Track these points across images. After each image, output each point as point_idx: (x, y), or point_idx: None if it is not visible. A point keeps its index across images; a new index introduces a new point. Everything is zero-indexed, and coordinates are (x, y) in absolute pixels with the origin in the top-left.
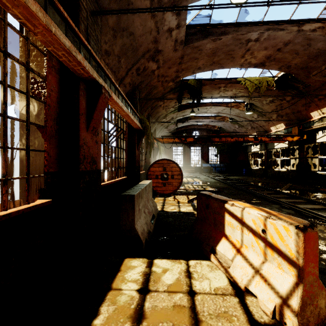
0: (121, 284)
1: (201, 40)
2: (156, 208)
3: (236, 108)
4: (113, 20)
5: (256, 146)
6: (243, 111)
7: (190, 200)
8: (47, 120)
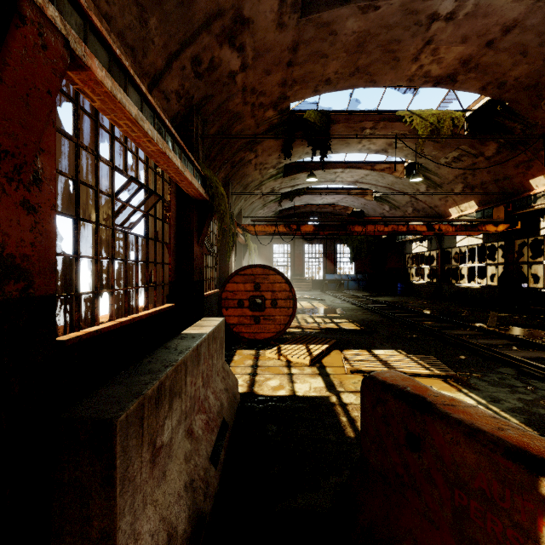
0: None
1: (338, 7)
2: (234, 392)
3: (388, 173)
4: None
5: (421, 244)
6: (401, 178)
7: (315, 358)
8: None
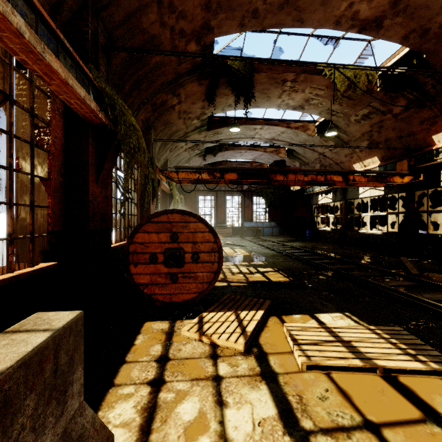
0: None
1: None
2: None
3: (302, 130)
4: None
5: (326, 196)
6: (313, 136)
7: (250, 336)
8: None
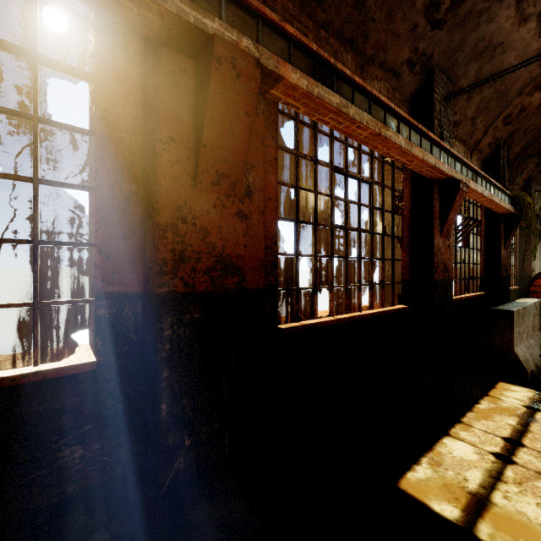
0: (500, 396)
1: None
2: None
3: None
4: (468, 82)
5: None
6: None
7: None
8: (404, 231)
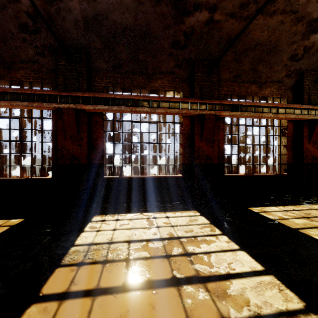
0: (314, 206)
1: None
2: None
3: None
4: None
5: None
6: None
7: None
8: (288, 143)
